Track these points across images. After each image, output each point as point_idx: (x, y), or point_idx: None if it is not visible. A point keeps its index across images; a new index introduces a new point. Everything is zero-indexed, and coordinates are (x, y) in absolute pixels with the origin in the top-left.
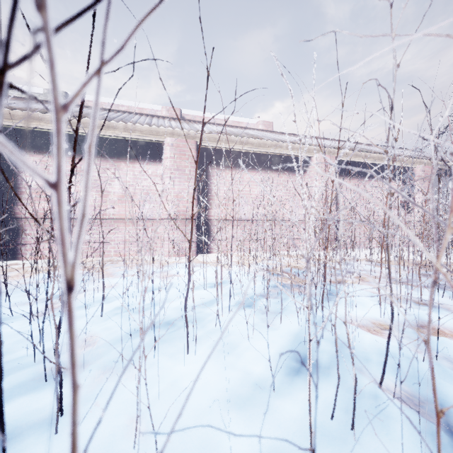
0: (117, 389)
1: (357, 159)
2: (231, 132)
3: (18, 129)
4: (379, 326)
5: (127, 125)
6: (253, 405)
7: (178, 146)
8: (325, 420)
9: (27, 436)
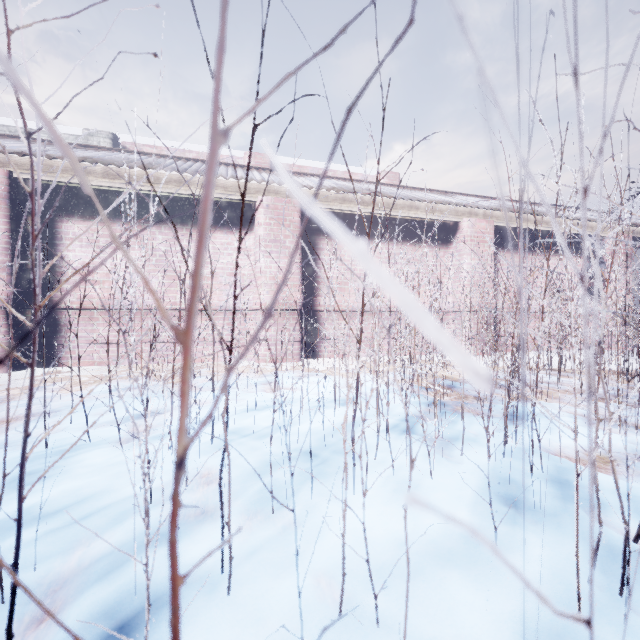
0: (280, 540)
1: (524, 225)
2: (347, 188)
3: (56, 185)
4: (599, 459)
5: None
6: (474, 562)
7: (276, 207)
8: (582, 582)
9: (190, 598)
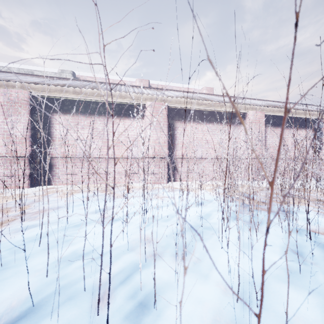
0: (195, 268)
1: (280, 114)
2: (190, 96)
3: (51, 98)
4: None
5: (121, 94)
6: (291, 280)
7: (155, 107)
8: None
9: (165, 292)
